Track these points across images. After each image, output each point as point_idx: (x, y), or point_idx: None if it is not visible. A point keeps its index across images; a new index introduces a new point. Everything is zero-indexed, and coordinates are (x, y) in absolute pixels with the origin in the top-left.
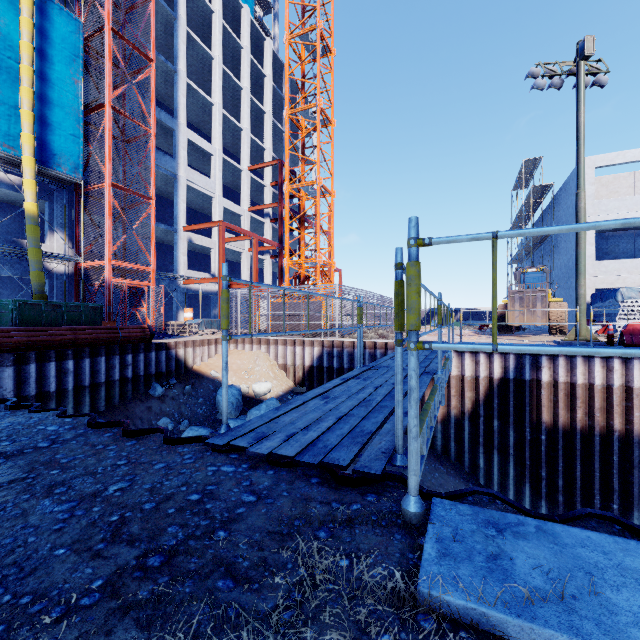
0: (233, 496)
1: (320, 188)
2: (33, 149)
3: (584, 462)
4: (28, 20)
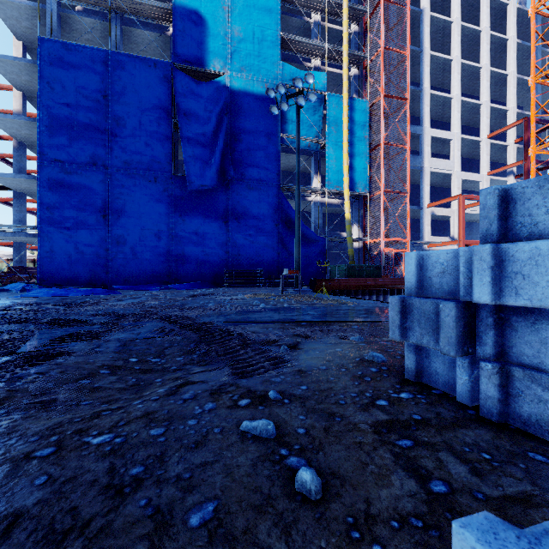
0: None
1: None
2: (348, 185)
3: None
4: (346, 118)
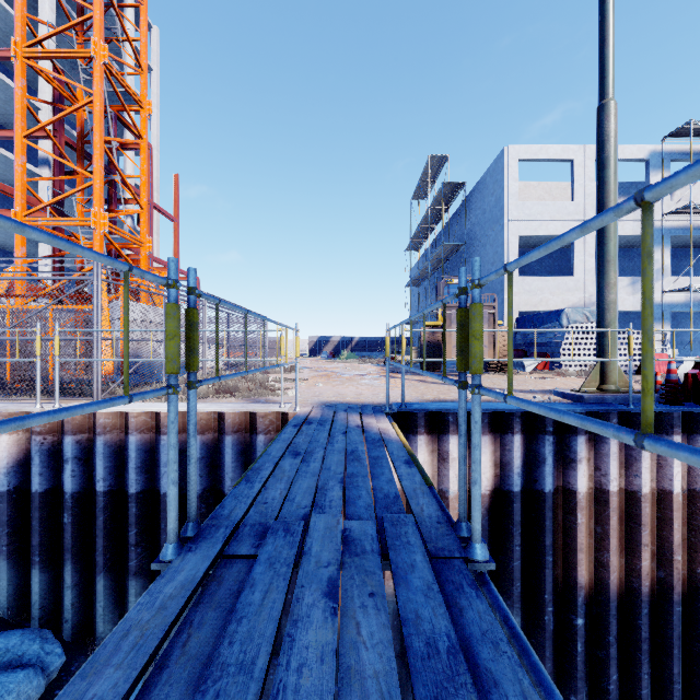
0: None
1: (104, 71)
2: None
3: (650, 660)
4: None
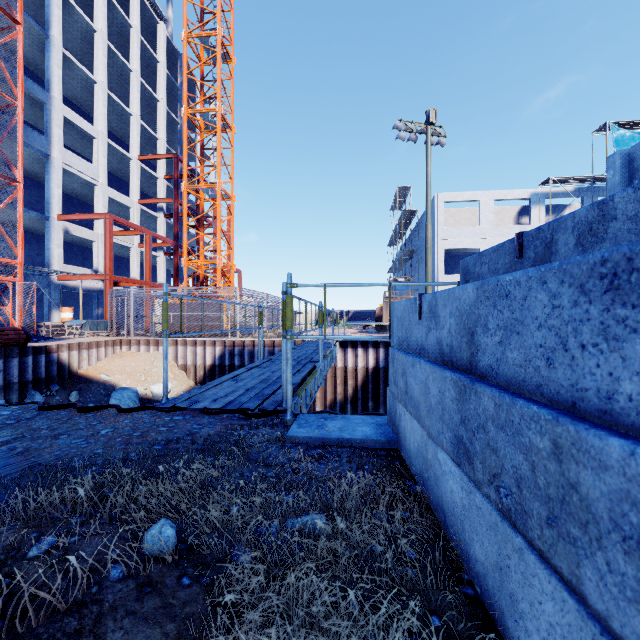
0: (188, 426)
1: (220, 192)
2: None
3: None
4: None
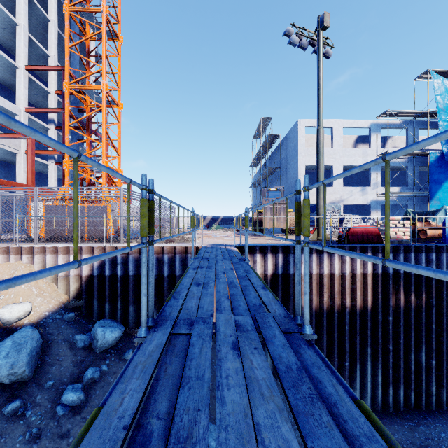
0: None
1: (106, 94)
2: None
3: (328, 334)
4: None
